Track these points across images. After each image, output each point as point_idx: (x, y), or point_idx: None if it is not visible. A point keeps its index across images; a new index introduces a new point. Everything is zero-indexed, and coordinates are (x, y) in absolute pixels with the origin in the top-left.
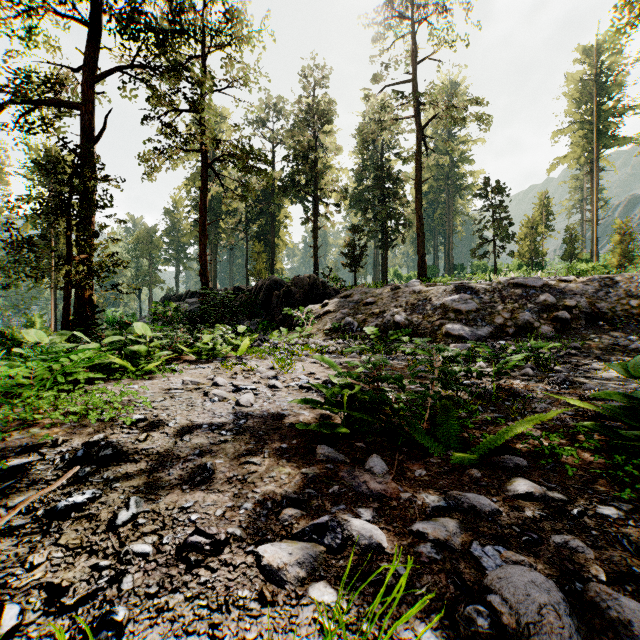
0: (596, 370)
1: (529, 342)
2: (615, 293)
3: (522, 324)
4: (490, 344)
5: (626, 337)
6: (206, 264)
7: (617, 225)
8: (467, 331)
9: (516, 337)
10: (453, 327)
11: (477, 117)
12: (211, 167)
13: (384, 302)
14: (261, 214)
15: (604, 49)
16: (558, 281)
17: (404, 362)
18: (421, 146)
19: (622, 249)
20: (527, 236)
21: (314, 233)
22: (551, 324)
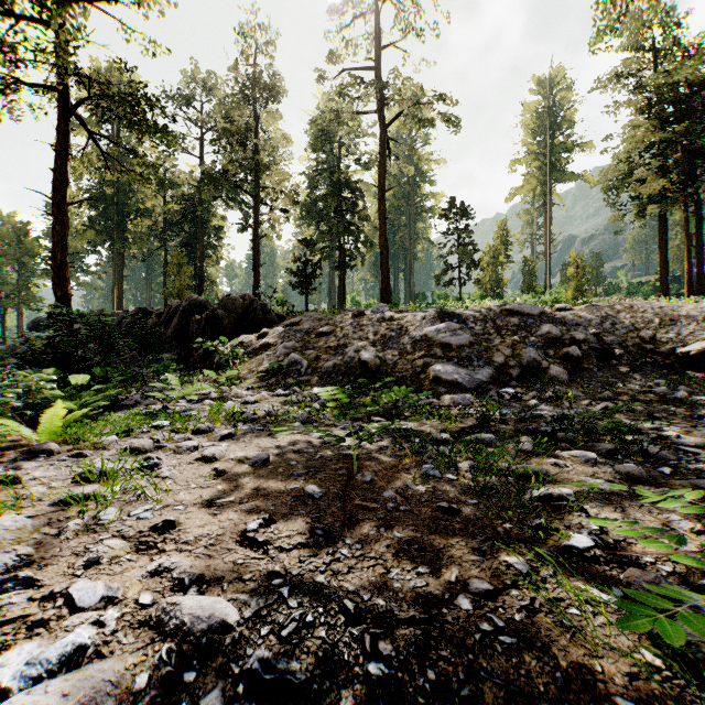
0: (699, 448)
1: (553, 391)
2: (623, 324)
3: (528, 364)
4: (495, 393)
5: (653, 381)
6: (65, 267)
7: (573, 258)
8: (463, 374)
9: (522, 381)
10: (444, 369)
11: (447, 121)
12: (78, 116)
13: (344, 332)
14: (186, 217)
15: (556, 83)
16: (554, 309)
17: (388, 441)
18: (385, 148)
19: (577, 282)
20: (489, 265)
21: (254, 243)
22: (560, 363)
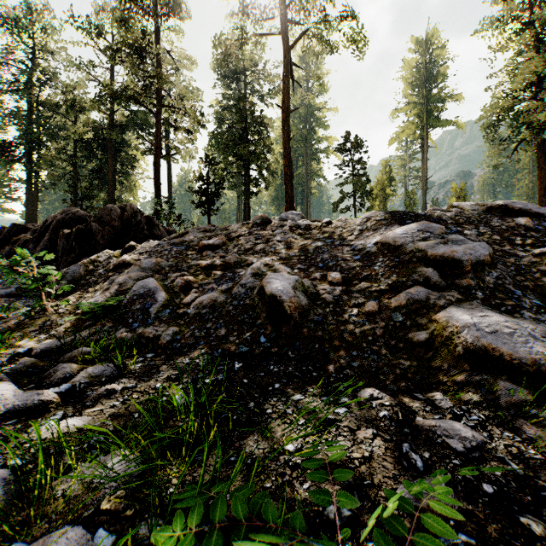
0: None
1: None
2: None
3: None
4: None
5: None
6: None
7: (455, 189)
8: (541, 338)
9: None
10: (487, 322)
11: (352, 40)
12: None
13: (240, 244)
14: (98, 145)
15: (432, 43)
16: None
17: None
18: (289, 69)
19: None
20: (377, 197)
21: (155, 162)
22: None
